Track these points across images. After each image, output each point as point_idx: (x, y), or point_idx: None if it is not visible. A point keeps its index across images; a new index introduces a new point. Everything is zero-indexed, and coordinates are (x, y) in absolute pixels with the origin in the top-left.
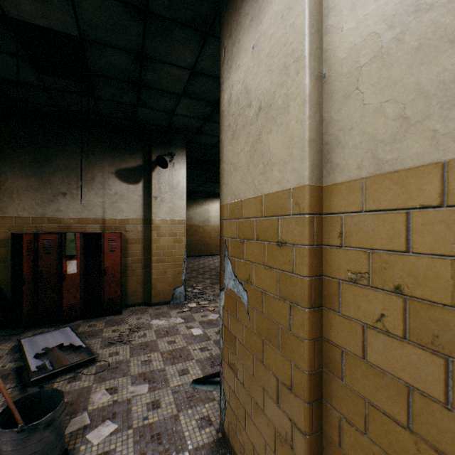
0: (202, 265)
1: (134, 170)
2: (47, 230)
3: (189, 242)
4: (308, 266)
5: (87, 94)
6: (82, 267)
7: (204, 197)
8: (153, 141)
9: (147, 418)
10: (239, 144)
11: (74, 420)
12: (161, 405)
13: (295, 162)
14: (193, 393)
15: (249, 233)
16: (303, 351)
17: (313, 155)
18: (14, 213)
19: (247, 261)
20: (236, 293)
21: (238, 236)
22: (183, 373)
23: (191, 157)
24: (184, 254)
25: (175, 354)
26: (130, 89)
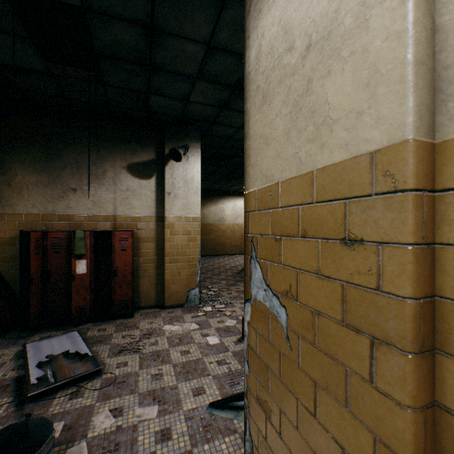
0: (218, 265)
1: (146, 164)
2: (57, 228)
3: (204, 241)
4: (414, 281)
5: (95, 79)
6: (91, 267)
7: (219, 195)
8: (167, 133)
9: (155, 453)
10: (273, 108)
11: (70, 451)
12: (172, 436)
13: (383, 106)
14: (210, 421)
15: (289, 227)
16: (404, 426)
17: (421, 88)
18: (24, 210)
19: (287, 266)
20: (268, 308)
21: (271, 232)
22: (198, 393)
23: (206, 152)
24: (199, 254)
25: (189, 367)
26: (140, 73)
